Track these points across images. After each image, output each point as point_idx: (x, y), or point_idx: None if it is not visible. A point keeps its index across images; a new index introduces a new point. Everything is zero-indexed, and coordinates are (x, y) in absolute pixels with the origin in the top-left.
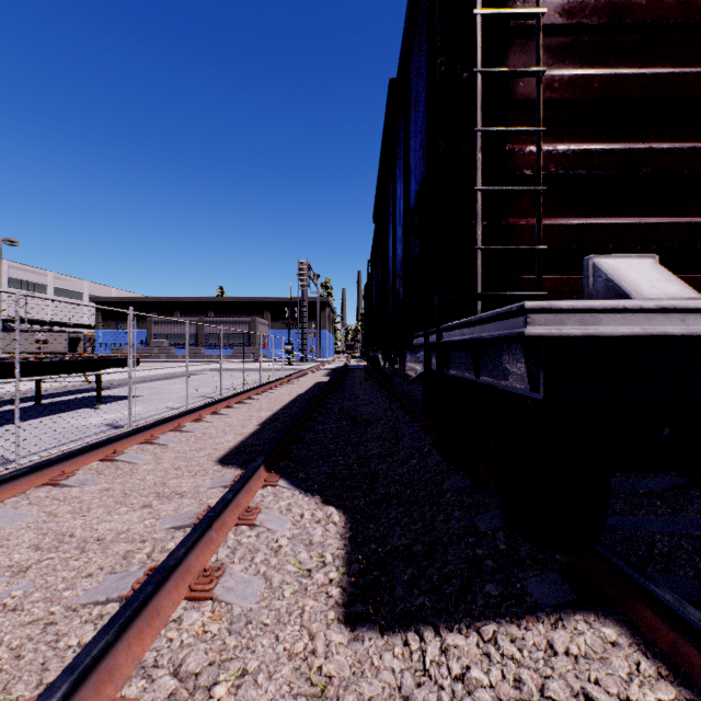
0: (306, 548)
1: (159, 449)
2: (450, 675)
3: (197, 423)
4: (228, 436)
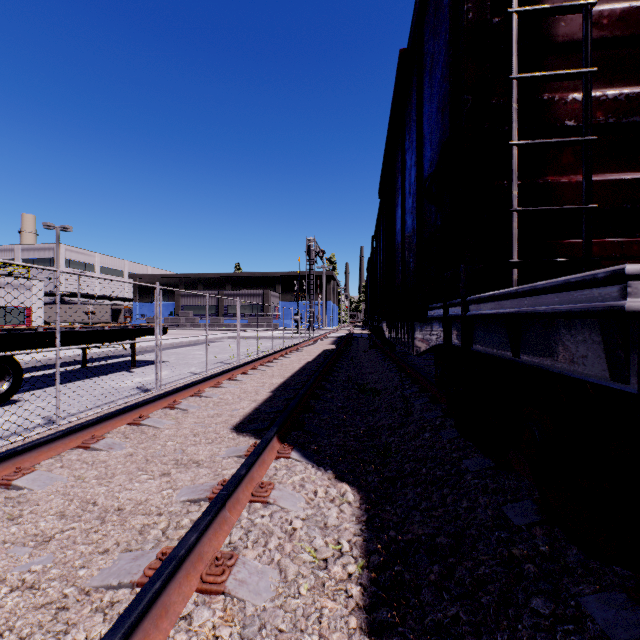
0: (321, 532)
1: (180, 414)
2: None
3: (215, 388)
4: (243, 402)
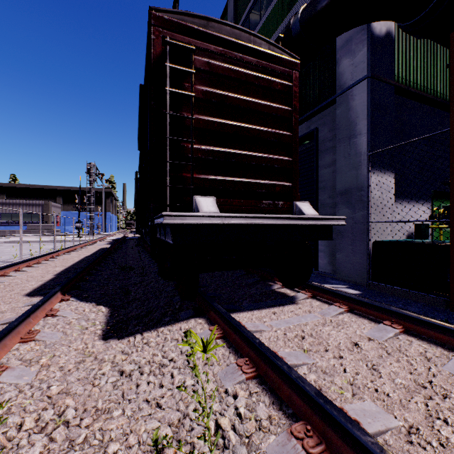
0: (85, 321)
1: None
2: (142, 342)
3: (3, 277)
4: (31, 282)
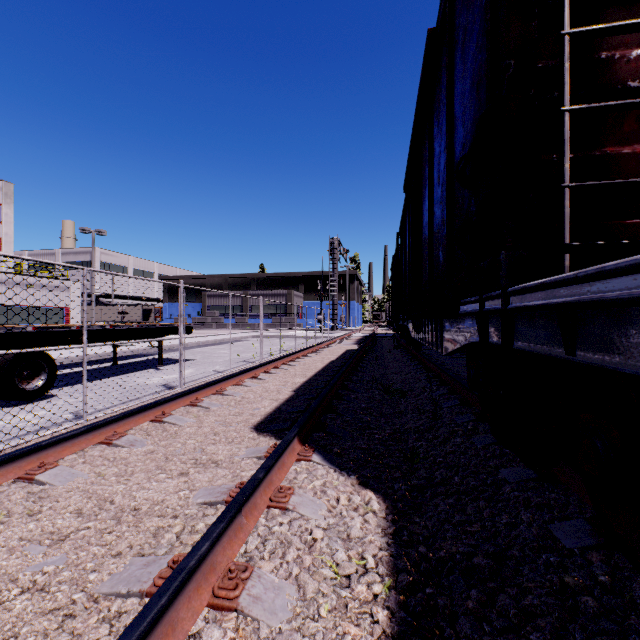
0: (343, 544)
1: (202, 412)
2: None
3: (238, 387)
4: (264, 401)
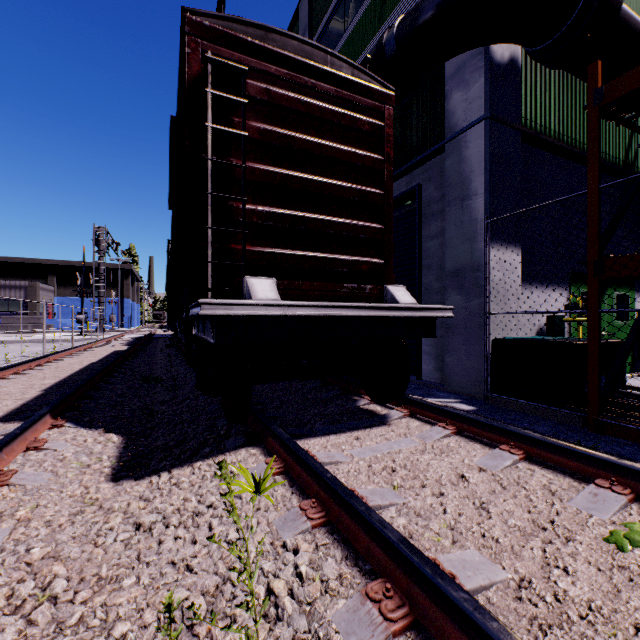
0: (87, 456)
1: None
2: (170, 483)
3: None
4: (6, 402)
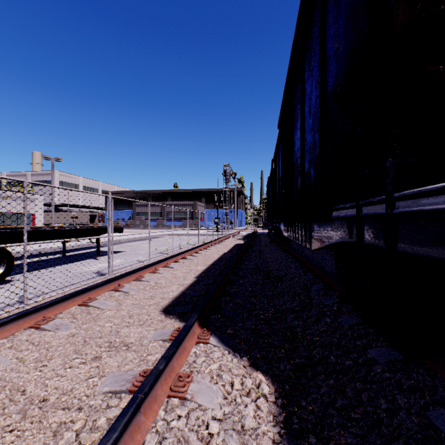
0: (238, 438)
1: (122, 296)
2: None
3: (153, 274)
4: (173, 286)
